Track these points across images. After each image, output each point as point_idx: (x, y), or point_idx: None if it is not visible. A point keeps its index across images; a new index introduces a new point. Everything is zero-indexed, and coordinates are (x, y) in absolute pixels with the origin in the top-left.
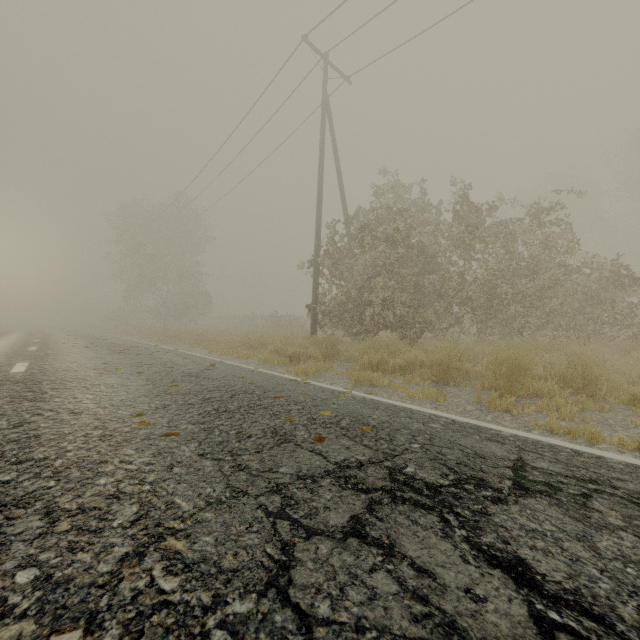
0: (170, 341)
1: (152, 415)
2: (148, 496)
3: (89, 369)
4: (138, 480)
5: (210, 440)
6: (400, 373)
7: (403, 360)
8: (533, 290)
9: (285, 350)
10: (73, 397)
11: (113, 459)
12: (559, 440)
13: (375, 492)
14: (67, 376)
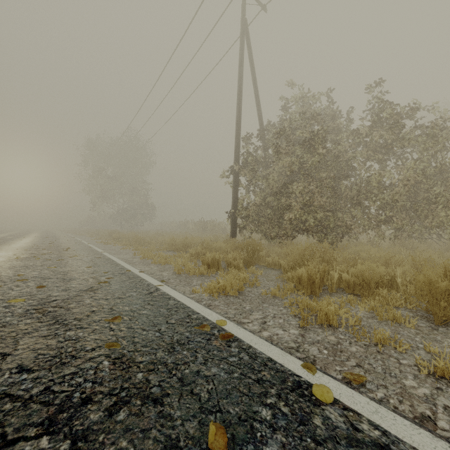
0: (113, 242)
1: None
2: None
3: None
4: None
5: None
6: (347, 291)
7: (346, 273)
8: None
9: (203, 256)
10: None
11: None
12: None
13: None
14: None
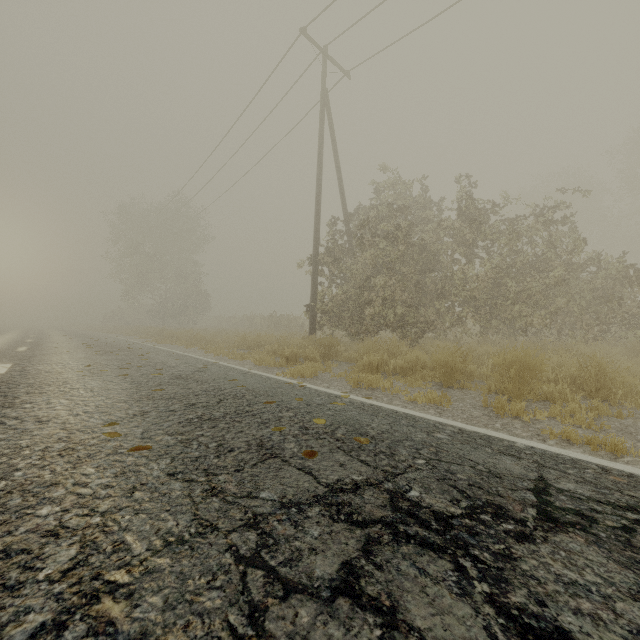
0: (167, 341)
1: (127, 424)
2: (94, 533)
3: (73, 371)
4: (88, 509)
5: (185, 455)
6: (401, 375)
7: (404, 361)
8: (538, 289)
9: (282, 351)
10: (46, 402)
11: (67, 480)
12: (578, 452)
13: (373, 526)
14: (47, 379)
